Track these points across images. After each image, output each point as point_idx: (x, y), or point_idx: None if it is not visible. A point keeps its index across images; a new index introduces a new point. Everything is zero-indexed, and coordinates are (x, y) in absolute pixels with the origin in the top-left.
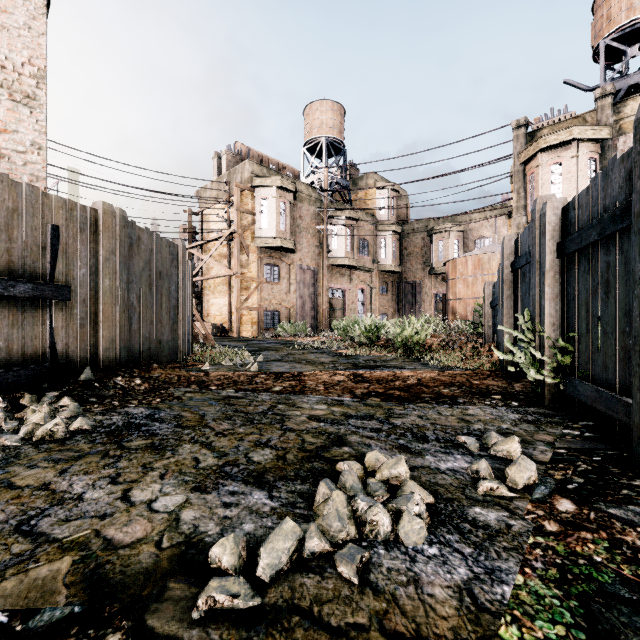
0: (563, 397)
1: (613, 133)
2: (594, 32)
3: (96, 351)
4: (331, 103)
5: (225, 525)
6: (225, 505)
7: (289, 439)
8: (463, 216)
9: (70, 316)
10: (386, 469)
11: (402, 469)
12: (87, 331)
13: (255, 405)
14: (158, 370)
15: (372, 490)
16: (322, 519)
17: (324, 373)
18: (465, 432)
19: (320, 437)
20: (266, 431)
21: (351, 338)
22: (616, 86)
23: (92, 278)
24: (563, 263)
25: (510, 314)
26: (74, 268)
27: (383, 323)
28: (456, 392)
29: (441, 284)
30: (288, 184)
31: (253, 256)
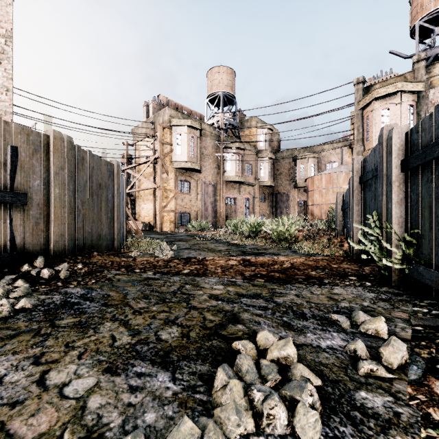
0: (406, 279)
1: (426, 87)
2: (411, 17)
3: (48, 243)
4: (226, 68)
5: (128, 415)
6: (131, 389)
7: (193, 317)
8: (317, 147)
9: (27, 216)
10: (276, 350)
11: (290, 350)
12: (41, 228)
13: (168, 285)
14: (97, 257)
15: (265, 373)
16: (220, 410)
17: (221, 259)
18: (335, 310)
19: (218, 315)
20: (174, 309)
21: (240, 232)
22: (427, 54)
23: (45, 187)
24: (406, 175)
25: (358, 215)
26: (30, 180)
27: (263, 221)
28: (321, 274)
29: (302, 194)
30: (196, 124)
31: (171, 174)
